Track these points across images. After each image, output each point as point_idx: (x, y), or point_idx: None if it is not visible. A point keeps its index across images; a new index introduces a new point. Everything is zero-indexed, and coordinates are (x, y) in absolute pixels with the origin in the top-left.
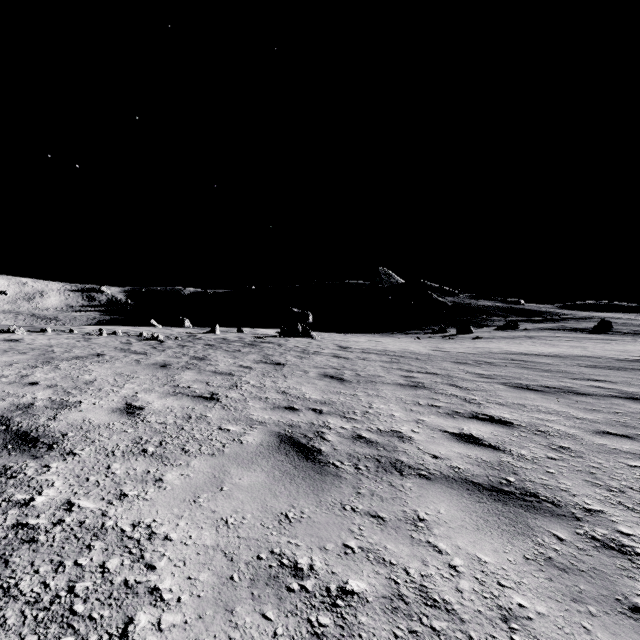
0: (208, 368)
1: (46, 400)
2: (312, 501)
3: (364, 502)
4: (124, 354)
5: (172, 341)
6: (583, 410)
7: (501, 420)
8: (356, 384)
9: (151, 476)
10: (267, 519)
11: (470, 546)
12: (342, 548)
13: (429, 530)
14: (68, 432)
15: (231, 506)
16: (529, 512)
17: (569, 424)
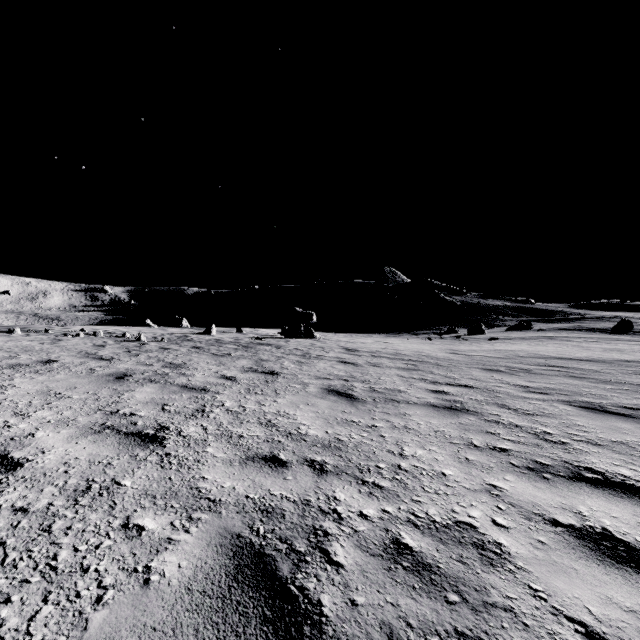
0: (178, 380)
1: None
2: None
3: None
4: (82, 360)
5: (156, 343)
6: None
7: (627, 484)
8: (372, 405)
9: None
10: None
11: None
12: None
13: None
14: None
15: None
16: None
17: None
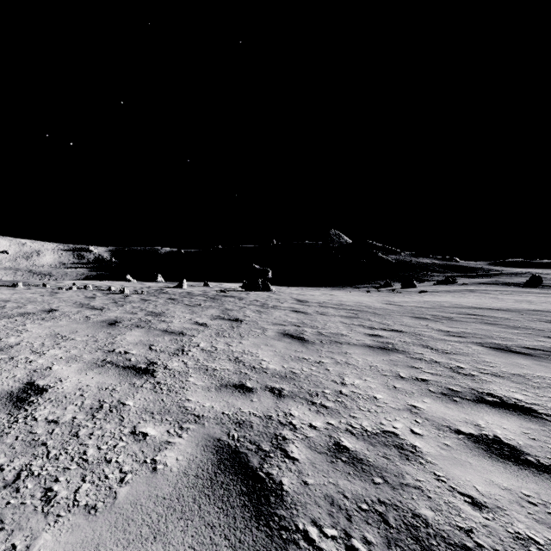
0: (160, 326)
1: None
2: None
3: None
4: (78, 309)
5: (137, 295)
6: None
7: (518, 405)
8: (319, 346)
9: None
10: None
11: None
12: None
13: None
14: None
15: None
16: None
17: None
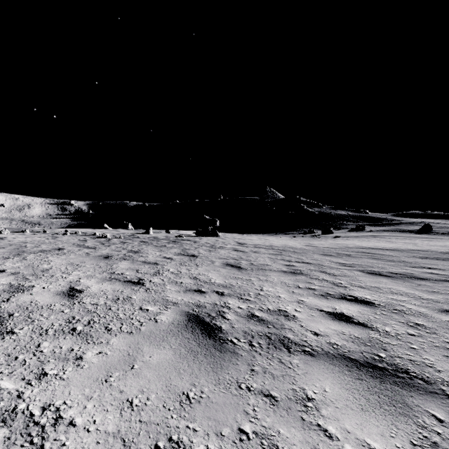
0: (140, 259)
1: (6, 285)
2: (211, 379)
3: (258, 380)
4: (79, 248)
5: (117, 239)
6: (426, 292)
7: (364, 300)
8: (250, 271)
9: (73, 354)
10: (169, 400)
11: (358, 430)
12: (237, 433)
13: (318, 411)
14: (15, 312)
15: (138, 385)
16: (405, 390)
17: (418, 304)
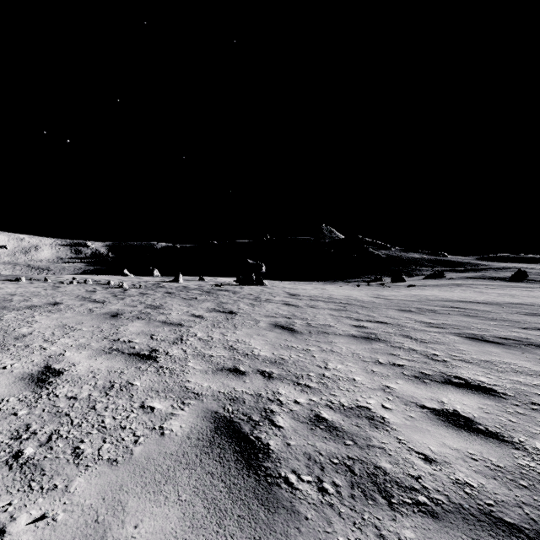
0: (159, 318)
1: None
2: None
3: None
4: (81, 303)
5: (136, 289)
6: None
7: (480, 386)
8: (308, 336)
9: None
10: None
11: None
12: None
13: None
14: None
15: None
16: None
17: None
